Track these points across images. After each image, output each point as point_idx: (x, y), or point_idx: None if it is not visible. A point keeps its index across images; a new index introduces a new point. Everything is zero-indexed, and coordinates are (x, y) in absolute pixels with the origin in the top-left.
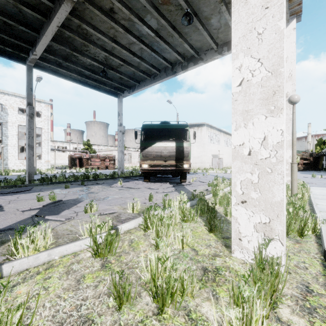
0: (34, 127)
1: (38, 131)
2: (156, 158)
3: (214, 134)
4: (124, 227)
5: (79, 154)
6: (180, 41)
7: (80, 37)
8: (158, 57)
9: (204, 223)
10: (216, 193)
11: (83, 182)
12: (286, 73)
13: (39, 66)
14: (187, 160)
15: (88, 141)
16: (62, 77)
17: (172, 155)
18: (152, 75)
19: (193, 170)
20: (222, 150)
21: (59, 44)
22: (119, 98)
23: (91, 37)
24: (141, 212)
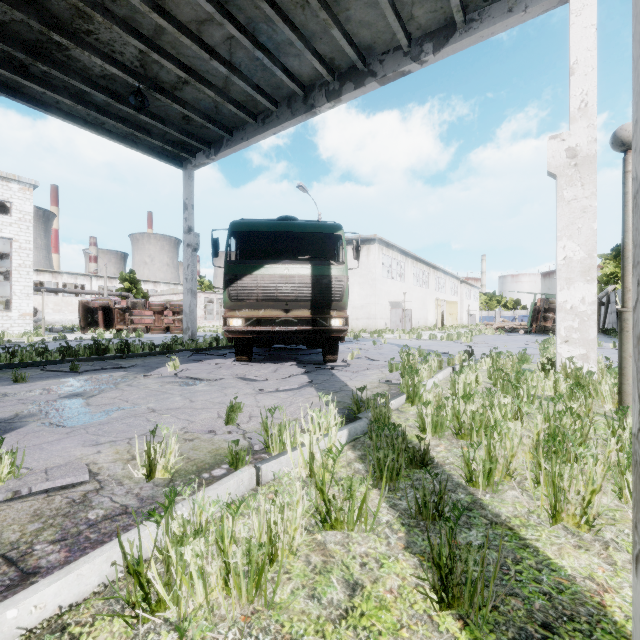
0: None
1: (8, 246)
2: (264, 304)
3: (393, 261)
4: (21, 613)
5: (105, 300)
6: (323, 19)
7: None
8: (270, 66)
9: (401, 529)
10: (416, 394)
11: (75, 365)
12: (572, 100)
13: None
14: (340, 309)
15: (132, 274)
16: (36, 105)
17: (303, 295)
18: (259, 115)
19: (353, 334)
20: (410, 292)
21: (8, 2)
22: (187, 170)
23: None
24: (185, 472)
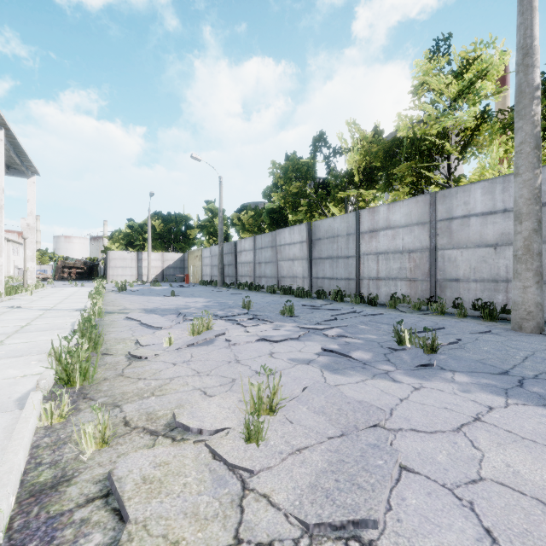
0: None
1: None
2: None
3: None
4: None
5: None
6: None
7: None
8: None
9: None
10: None
11: None
12: (29, 210)
13: None
14: None
15: None
16: None
17: None
18: None
19: None
20: None
21: None
22: None
23: None
24: None
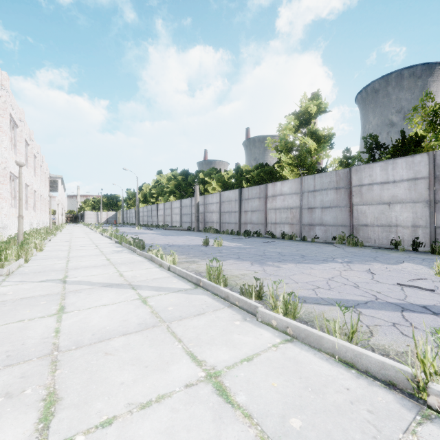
0: None
1: None
2: None
3: None
4: None
5: None
6: None
7: None
8: None
9: None
10: None
11: None
12: (63, 202)
13: None
14: None
15: None
16: None
17: None
18: None
19: None
20: None
21: None
22: None
23: None
24: None
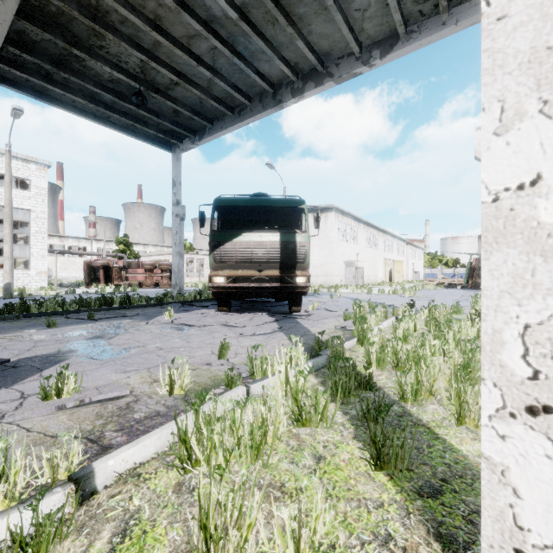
0: (10, 206)
1: (26, 216)
2: (242, 265)
3: (347, 226)
4: (116, 463)
5: (105, 260)
6: (289, 33)
7: (82, 14)
8: (246, 69)
9: (351, 427)
10: (364, 337)
11: (92, 314)
12: None
13: (4, 78)
14: (303, 269)
15: (126, 238)
16: (57, 104)
17: (273, 258)
18: (235, 108)
19: (313, 289)
20: (362, 253)
21: (40, 27)
22: (175, 153)
23: (109, 16)
24: (194, 391)
